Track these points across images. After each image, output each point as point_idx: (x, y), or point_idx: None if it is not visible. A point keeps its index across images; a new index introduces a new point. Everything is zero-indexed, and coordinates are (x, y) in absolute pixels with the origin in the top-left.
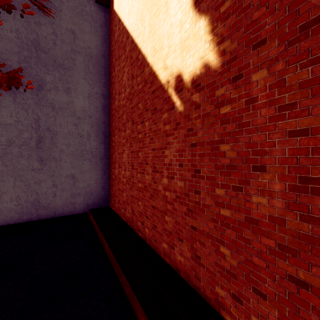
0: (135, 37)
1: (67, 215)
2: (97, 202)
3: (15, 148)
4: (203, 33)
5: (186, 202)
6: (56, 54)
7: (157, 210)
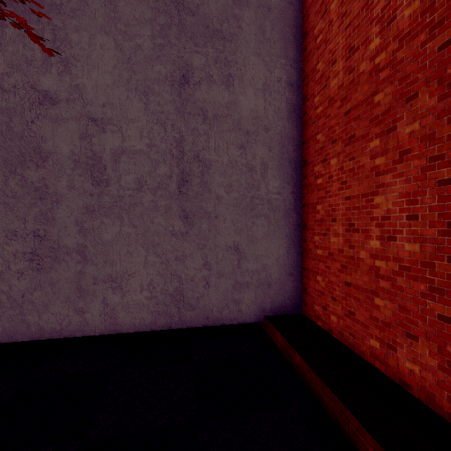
0: None
1: (227, 324)
2: (279, 303)
3: (146, 195)
4: None
5: None
6: (209, 14)
7: None
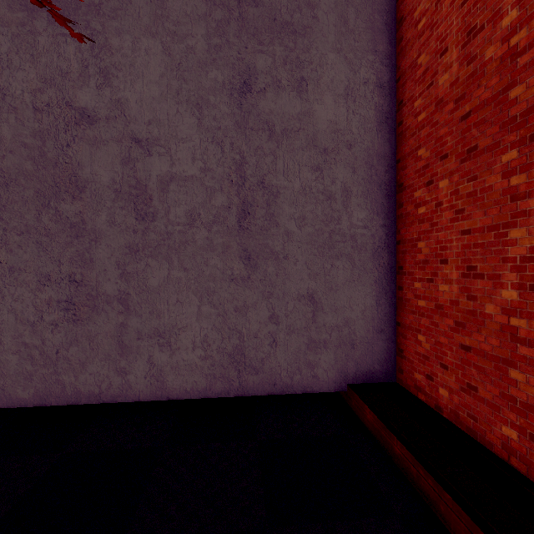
0: None
1: (299, 392)
2: (366, 368)
3: (200, 231)
4: None
5: None
6: (277, 3)
7: None
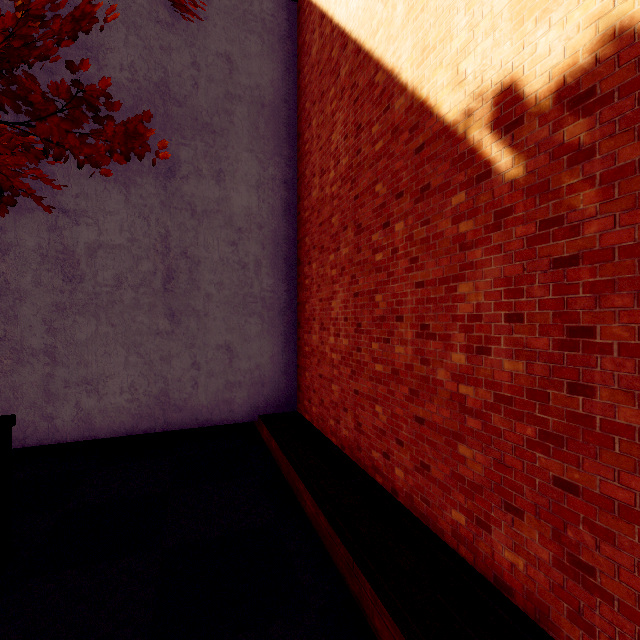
0: (366, 38)
1: (218, 424)
2: (274, 402)
3: (127, 292)
4: None
5: (536, 415)
6: (199, 106)
7: (432, 429)
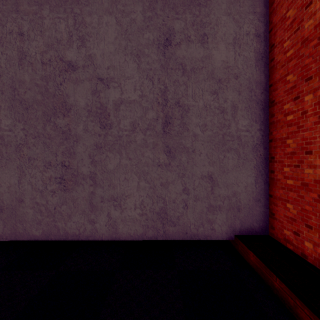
0: None
1: (202, 239)
2: (248, 225)
3: (139, 134)
4: None
5: None
6: None
7: None
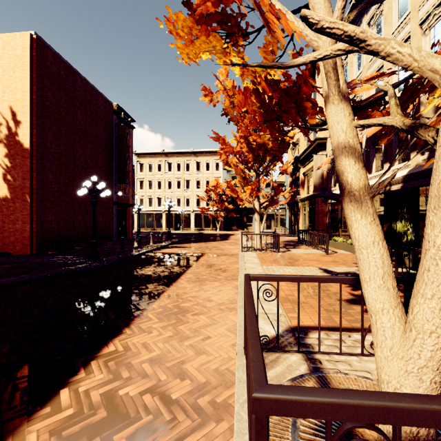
0: None
1: None
2: None
3: None
4: (6, 188)
5: (1, 230)
6: None
7: None
